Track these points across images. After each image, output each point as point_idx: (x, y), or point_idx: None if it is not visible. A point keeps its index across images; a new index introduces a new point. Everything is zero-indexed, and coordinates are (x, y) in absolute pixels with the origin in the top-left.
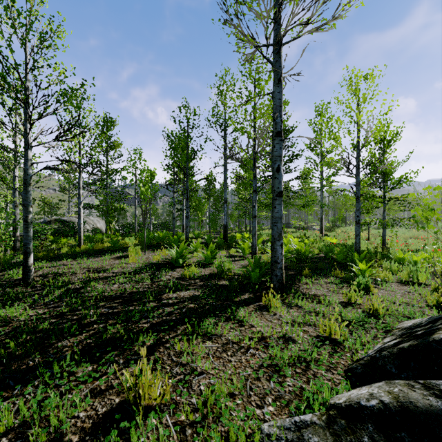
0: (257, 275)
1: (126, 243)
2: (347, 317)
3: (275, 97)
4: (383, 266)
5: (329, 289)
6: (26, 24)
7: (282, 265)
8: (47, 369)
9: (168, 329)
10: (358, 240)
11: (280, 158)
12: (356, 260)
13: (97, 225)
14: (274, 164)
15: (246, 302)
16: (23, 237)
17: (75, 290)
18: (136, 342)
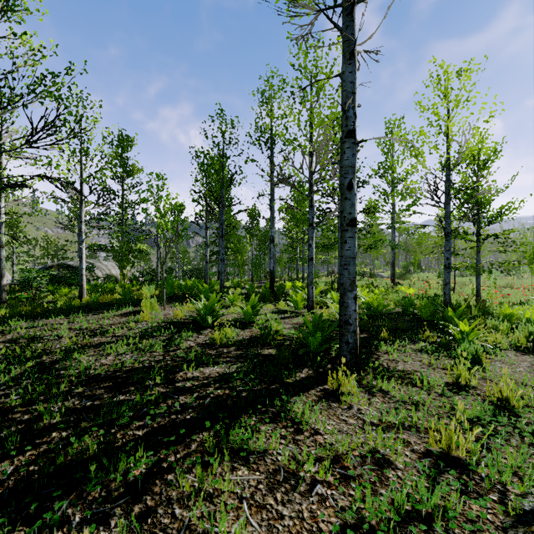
0: (318, 341)
1: (142, 294)
2: (468, 414)
3: (345, 79)
4: (487, 326)
5: (423, 361)
6: None
7: (356, 327)
8: None
9: (176, 441)
10: (448, 290)
11: (352, 169)
12: (450, 318)
13: (112, 271)
14: (344, 179)
15: (303, 384)
16: None
17: (47, 365)
18: (115, 469)
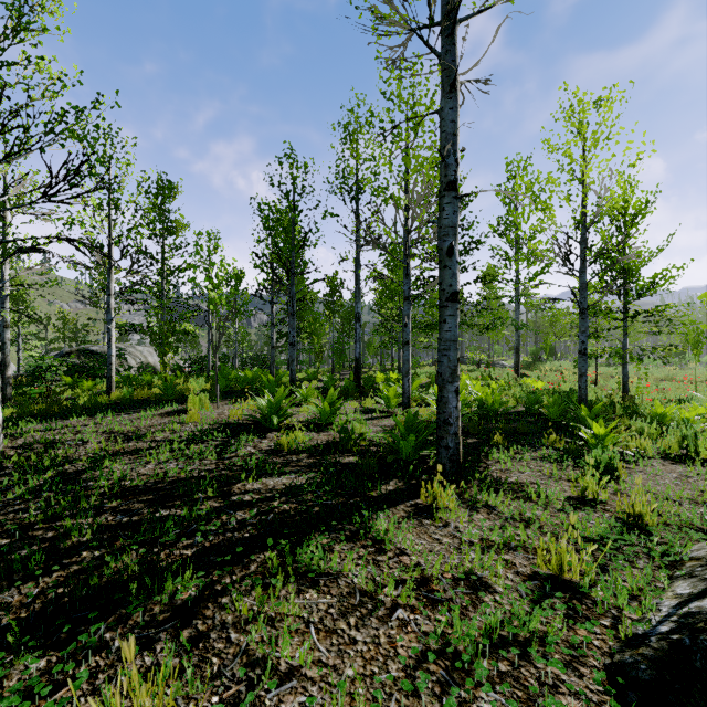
0: (412, 447)
1: (188, 388)
2: (589, 532)
3: (444, 117)
4: (631, 429)
5: (543, 471)
6: None
7: (458, 428)
8: None
9: (232, 561)
10: (584, 383)
11: (453, 230)
12: (583, 418)
13: (149, 359)
14: (443, 242)
15: (390, 498)
16: None
17: (72, 475)
18: (160, 592)
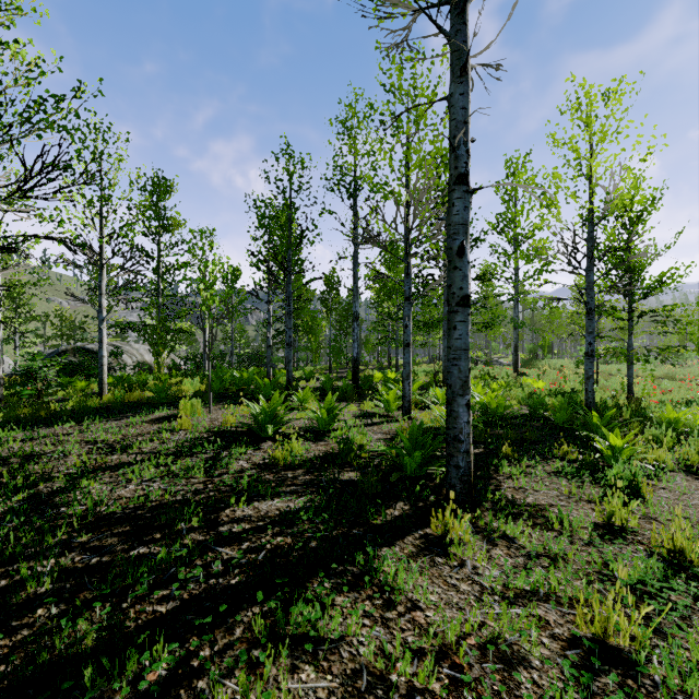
0: (417, 462)
1: (182, 390)
2: (629, 577)
3: (454, 104)
4: (645, 437)
5: (561, 489)
6: None
7: (470, 446)
8: None
9: (214, 622)
10: (591, 387)
11: (464, 228)
12: (594, 425)
13: (145, 357)
14: (453, 241)
15: (396, 527)
16: None
17: (43, 499)
18: (122, 671)
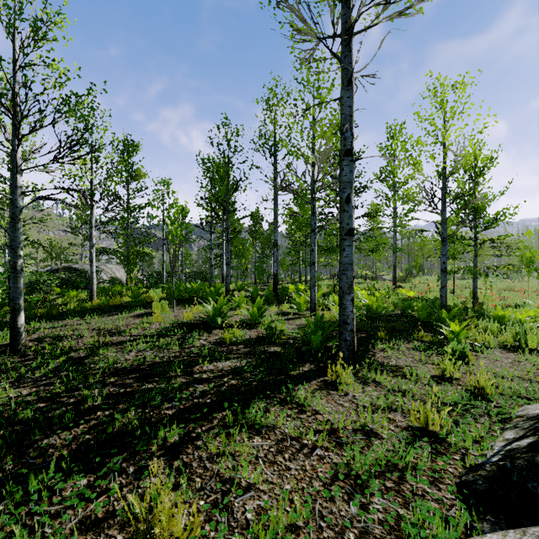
0: (320, 340)
1: (150, 297)
2: (446, 399)
3: (343, 103)
4: (479, 327)
5: (414, 357)
6: (15, 8)
7: (354, 326)
8: (19, 485)
9: (201, 418)
10: (445, 293)
11: (350, 185)
12: (444, 319)
13: (116, 274)
14: (342, 193)
15: (306, 376)
16: (11, 290)
17: (78, 360)
18: (154, 438)
